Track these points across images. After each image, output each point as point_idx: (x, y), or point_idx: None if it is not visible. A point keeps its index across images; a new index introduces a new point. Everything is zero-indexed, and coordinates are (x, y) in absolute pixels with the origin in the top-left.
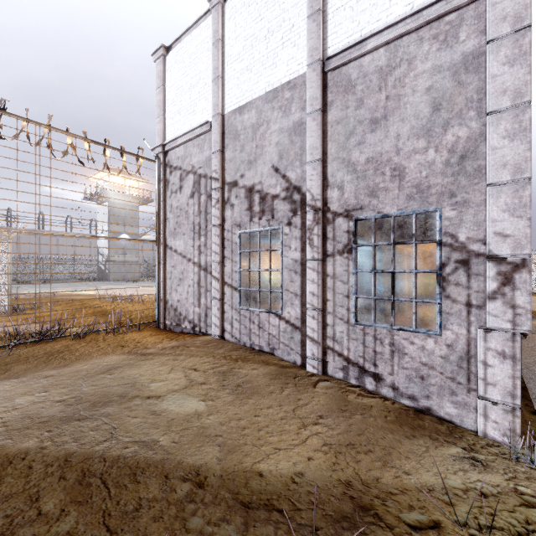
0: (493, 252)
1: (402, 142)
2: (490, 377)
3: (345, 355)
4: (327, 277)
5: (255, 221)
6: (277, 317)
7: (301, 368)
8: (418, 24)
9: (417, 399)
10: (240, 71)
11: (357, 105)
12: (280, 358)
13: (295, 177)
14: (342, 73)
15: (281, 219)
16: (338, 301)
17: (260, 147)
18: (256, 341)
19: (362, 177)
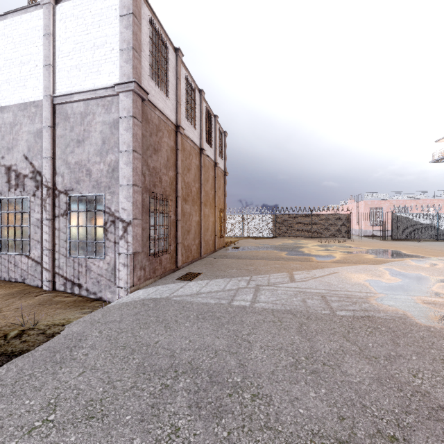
0: (121, 217)
1: (91, 156)
2: (120, 276)
3: (65, 276)
4: (56, 230)
5: (12, 191)
6: (27, 257)
7: (40, 288)
8: (95, 96)
9: (97, 294)
10: (2, 81)
11: (71, 129)
12: (29, 285)
13: (38, 165)
14: (63, 108)
15: (29, 191)
16: (61, 244)
17: (15, 140)
18: (13, 275)
19: (73, 172)
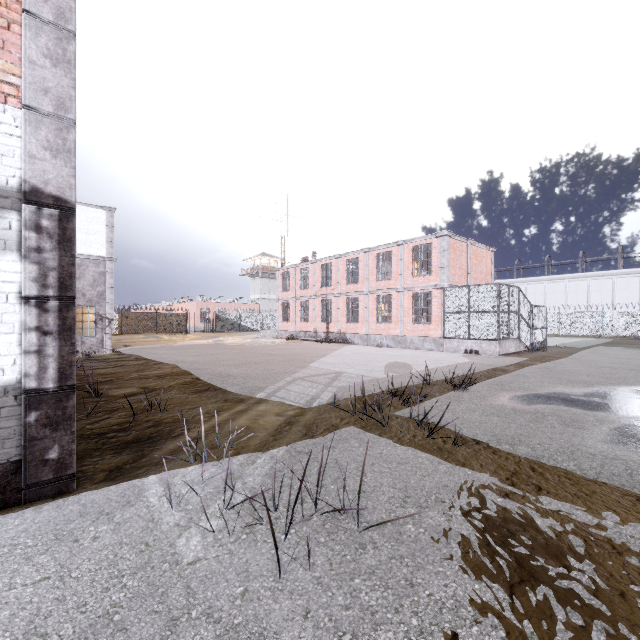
0: (108, 317)
1: (85, 287)
2: (107, 344)
3: None
4: None
5: None
6: None
7: None
8: (90, 258)
9: (90, 354)
10: None
11: None
12: None
13: None
14: None
15: None
16: None
17: None
18: None
19: None
